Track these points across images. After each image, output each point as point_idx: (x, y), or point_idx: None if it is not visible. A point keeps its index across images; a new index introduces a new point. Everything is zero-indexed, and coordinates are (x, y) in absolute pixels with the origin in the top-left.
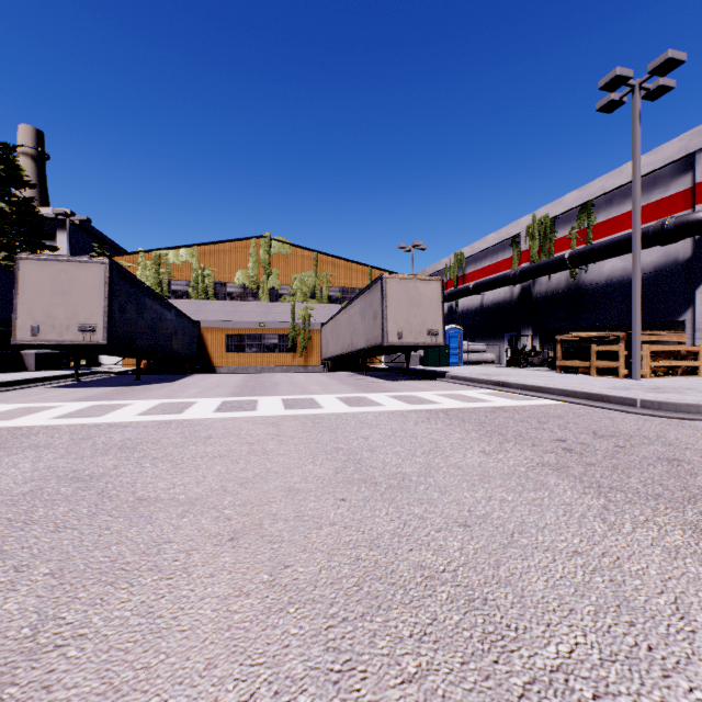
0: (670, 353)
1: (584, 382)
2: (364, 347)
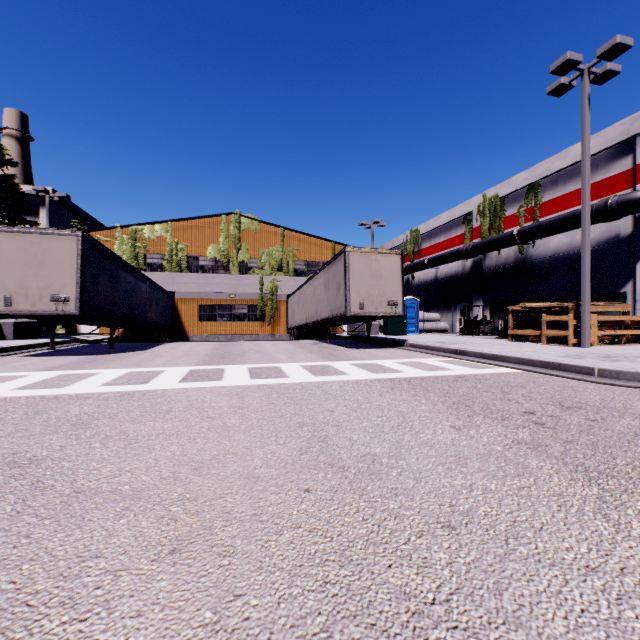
0: (614, 323)
1: (537, 350)
2: (328, 316)
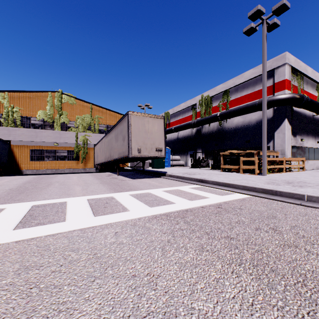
0: (269, 161)
1: (244, 178)
2: (117, 157)
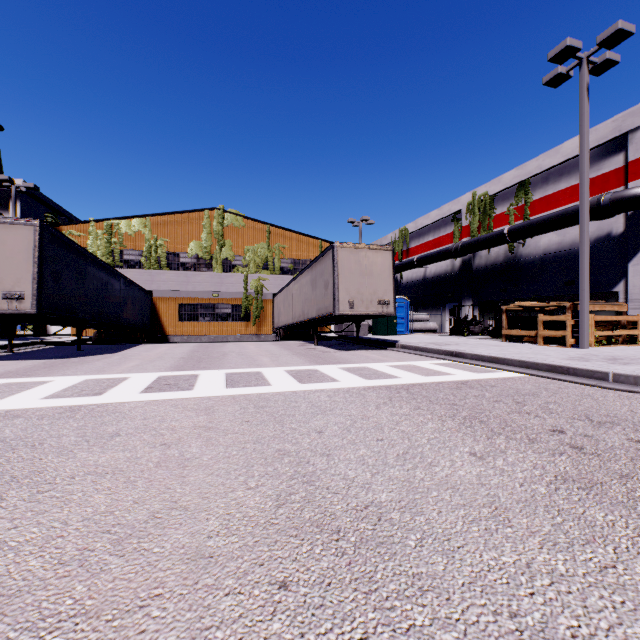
0: (609, 323)
1: (536, 352)
2: (315, 316)
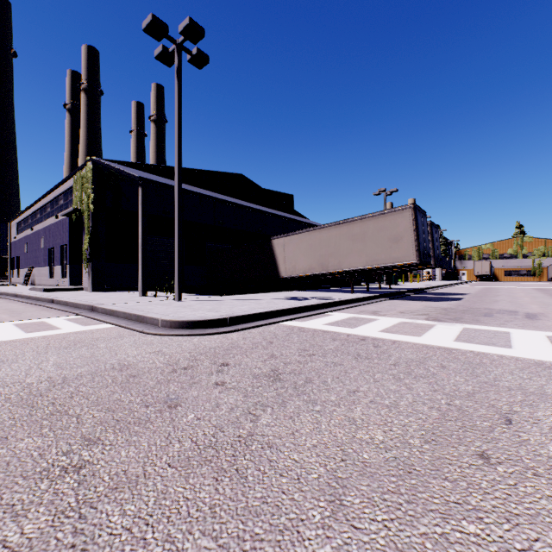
0: None
1: None
2: None
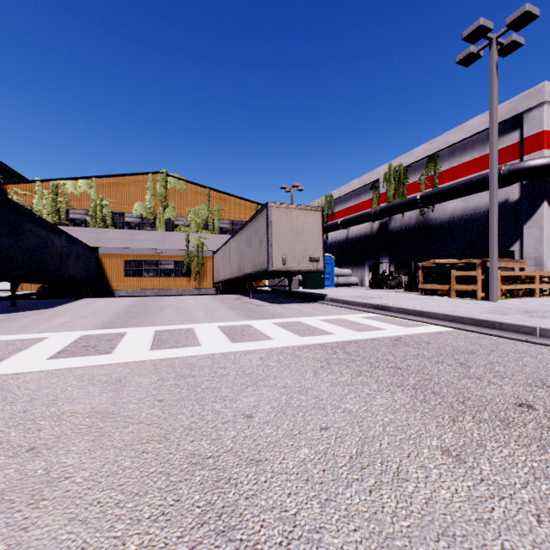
0: (510, 278)
1: (454, 305)
2: (250, 272)
